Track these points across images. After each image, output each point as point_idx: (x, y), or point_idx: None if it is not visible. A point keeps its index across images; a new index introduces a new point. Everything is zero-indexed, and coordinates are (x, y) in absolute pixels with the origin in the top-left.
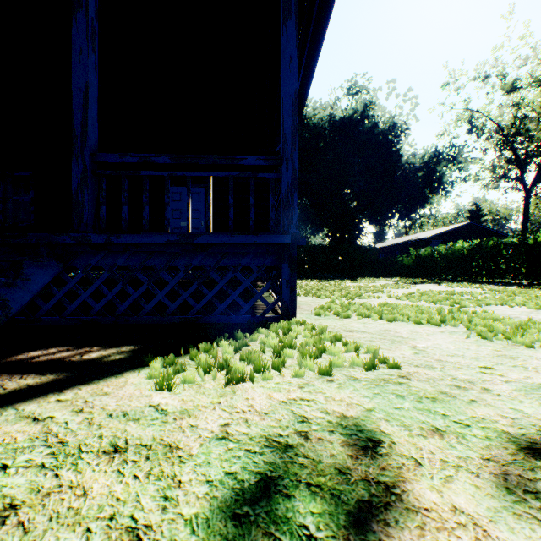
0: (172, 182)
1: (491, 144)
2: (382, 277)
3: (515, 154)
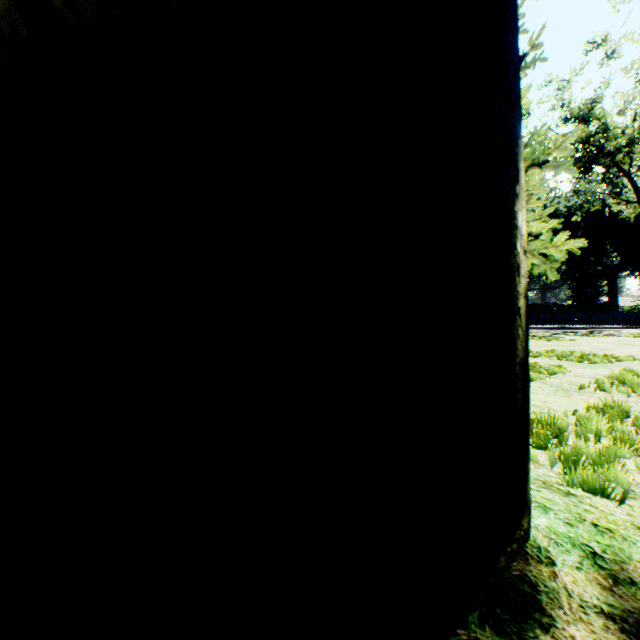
0: None
1: None
2: None
3: None
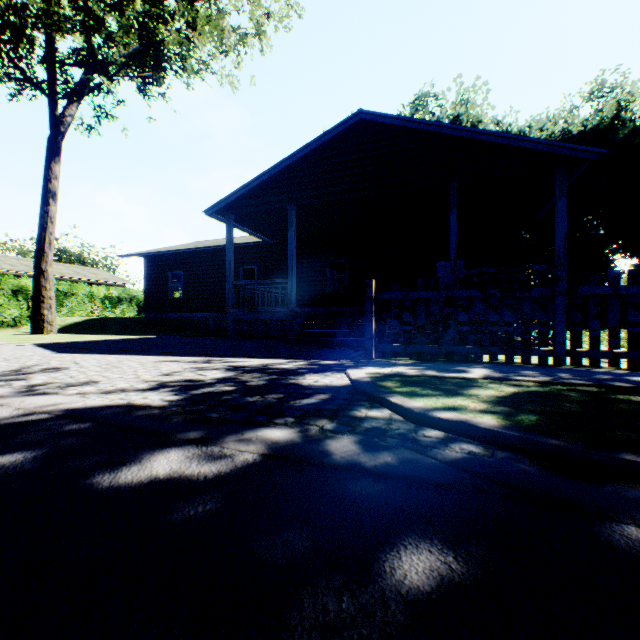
0: (438, 258)
1: None
2: None
3: None
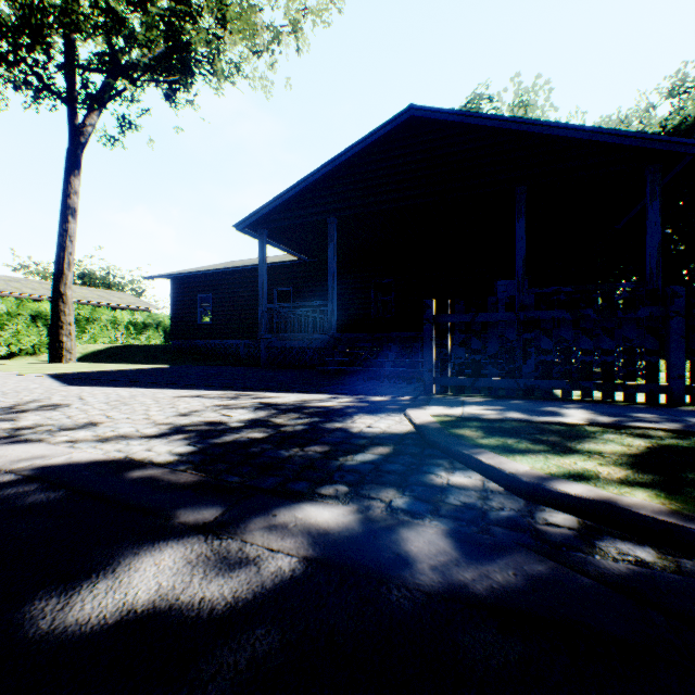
0: (499, 277)
1: None
2: None
3: None
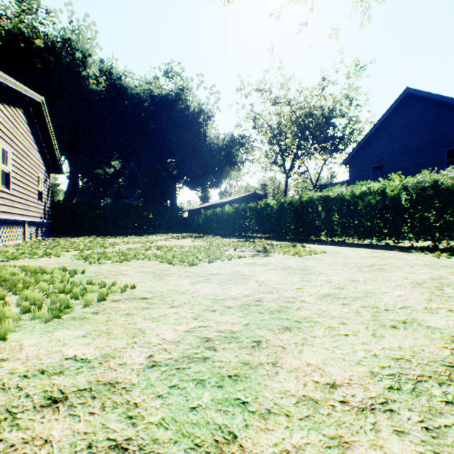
0: None
1: (268, 139)
2: (183, 233)
3: (280, 148)
